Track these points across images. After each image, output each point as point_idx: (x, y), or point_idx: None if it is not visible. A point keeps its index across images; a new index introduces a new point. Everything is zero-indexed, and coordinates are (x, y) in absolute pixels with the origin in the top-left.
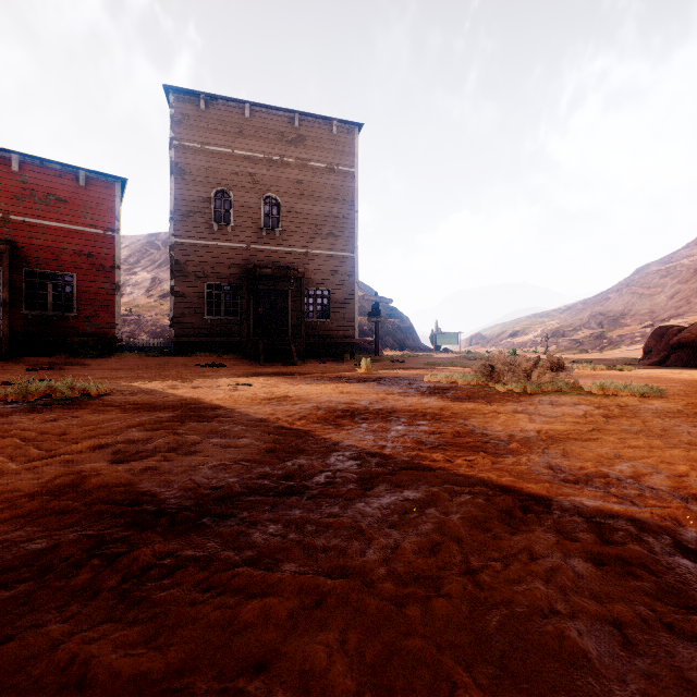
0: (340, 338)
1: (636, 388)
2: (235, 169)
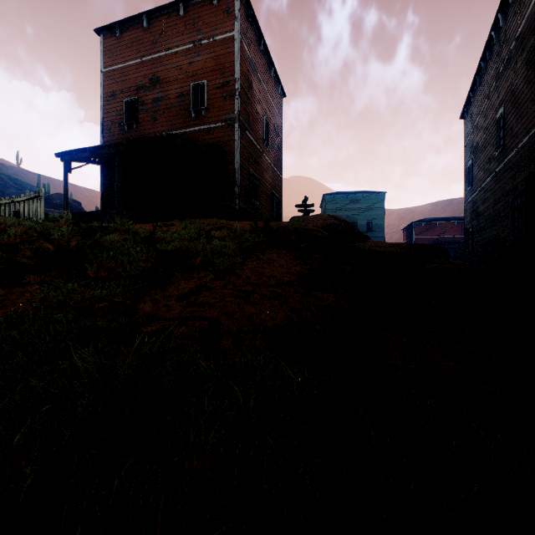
0: None
1: None
2: None
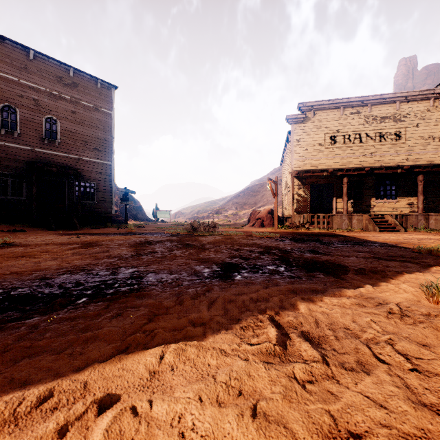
0: (103, 213)
1: (237, 232)
2: (21, 93)
